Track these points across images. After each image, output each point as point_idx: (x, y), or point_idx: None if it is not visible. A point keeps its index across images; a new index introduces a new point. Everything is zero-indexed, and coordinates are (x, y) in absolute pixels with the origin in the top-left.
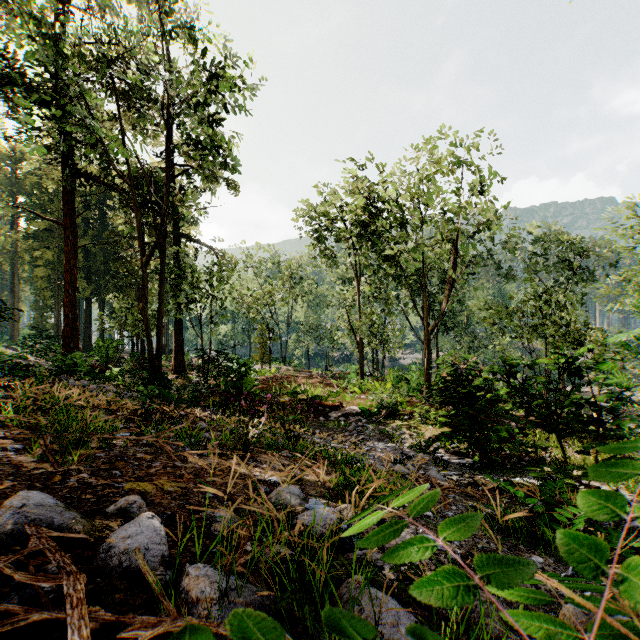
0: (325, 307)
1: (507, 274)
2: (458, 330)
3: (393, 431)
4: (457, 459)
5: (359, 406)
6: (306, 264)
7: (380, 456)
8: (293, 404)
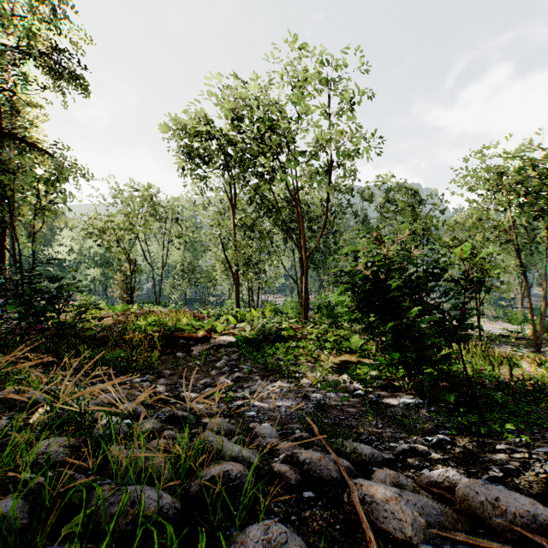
0: (202, 250)
1: (365, 220)
2: (326, 269)
3: (280, 363)
4: (392, 397)
5: (234, 335)
6: (182, 205)
7: (269, 408)
8: (143, 339)
